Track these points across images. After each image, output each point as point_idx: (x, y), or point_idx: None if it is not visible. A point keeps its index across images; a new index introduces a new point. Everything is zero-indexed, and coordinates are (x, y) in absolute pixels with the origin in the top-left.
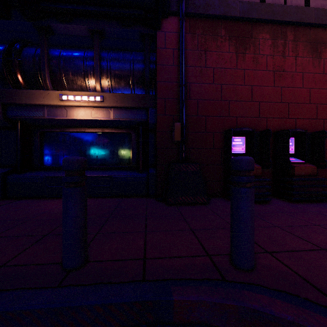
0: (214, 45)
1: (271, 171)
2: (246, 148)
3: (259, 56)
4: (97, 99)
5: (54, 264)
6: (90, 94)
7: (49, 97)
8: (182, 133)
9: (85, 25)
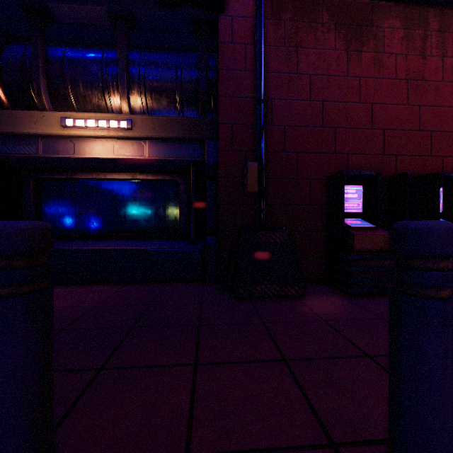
0: (312, 38)
1: None
2: (363, 205)
3: (383, 56)
4: (122, 125)
5: None
6: (110, 117)
7: (44, 122)
8: (259, 179)
9: (102, 5)
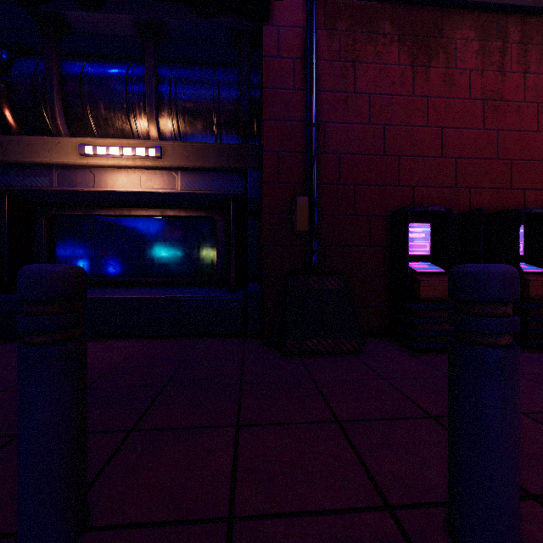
0: (371, 51)
1: None
2: (431, 246)
3: (455, 73)
4: (150, 153)
5: (1, 538)
6: (137, 144)
7: (60, 150)
8: (310, 216)
9: (127, 13)
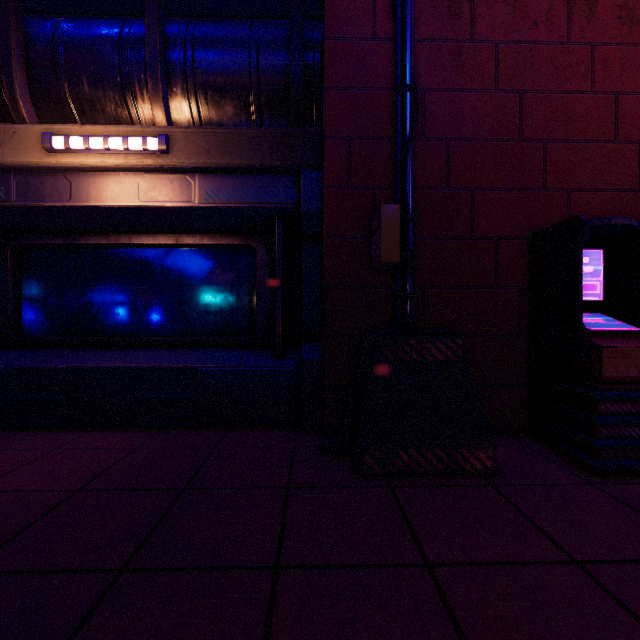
0: None
1: None
2: (603, 286)
3: (639, 3)
4: (150, 145)
5: None
6: (131, 133)
7: (16, 144)
8: (402, 238)
9: None
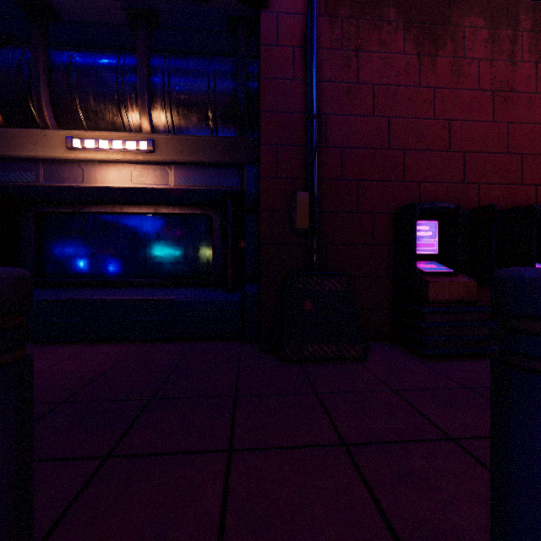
0: (375, 40)
1: (488, 289)
2: (439, 245)
3: (463, 62)
4: (141, 146)
5: None
6: (127, 137)
7: (46, 143)
8: (311, 213)
9: None
